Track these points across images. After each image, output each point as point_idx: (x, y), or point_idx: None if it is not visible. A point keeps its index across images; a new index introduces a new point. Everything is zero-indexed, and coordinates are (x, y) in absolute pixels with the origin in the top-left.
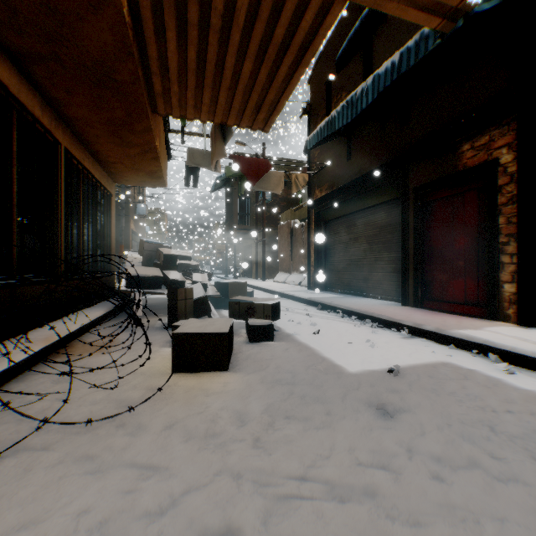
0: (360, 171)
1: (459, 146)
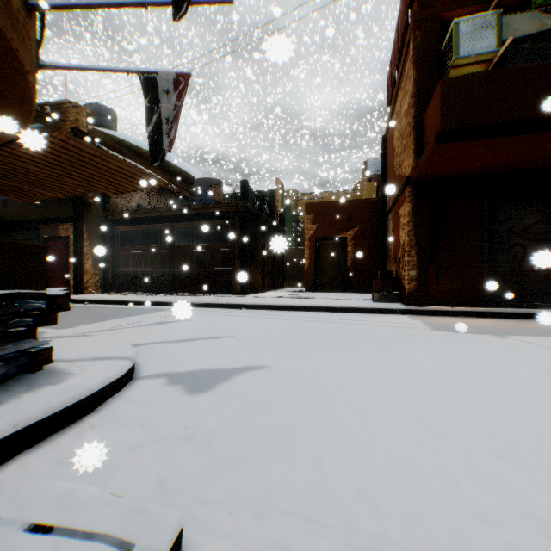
0: (15, 217)
1: (60, 226)
